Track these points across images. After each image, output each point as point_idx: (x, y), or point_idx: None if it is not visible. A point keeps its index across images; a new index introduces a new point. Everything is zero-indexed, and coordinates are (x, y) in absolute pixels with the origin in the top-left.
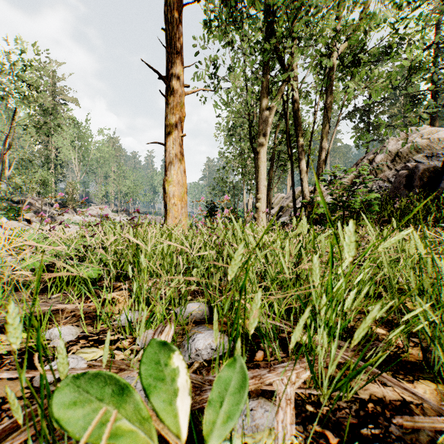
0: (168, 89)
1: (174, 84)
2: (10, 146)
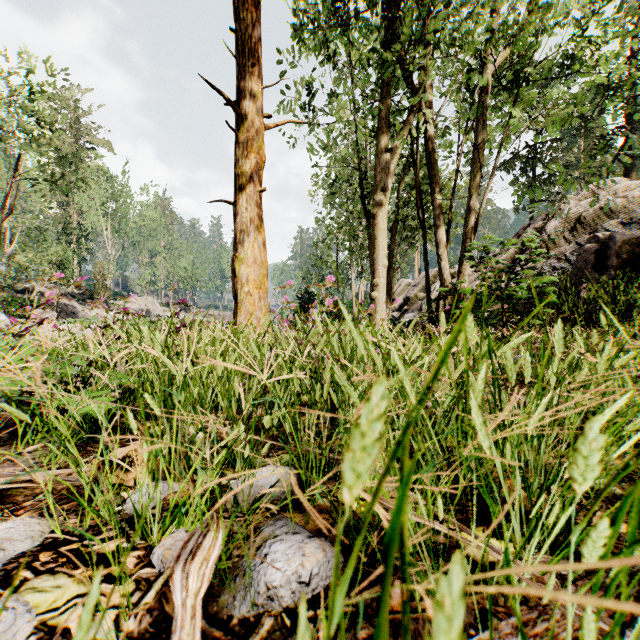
0: (239, 121)
1: (248, 112)
2: (11, 210)
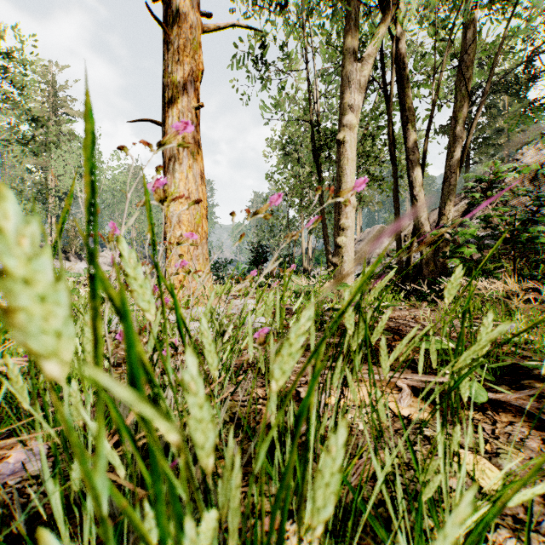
0: (168, 14)
1: (180, 2)
2: None
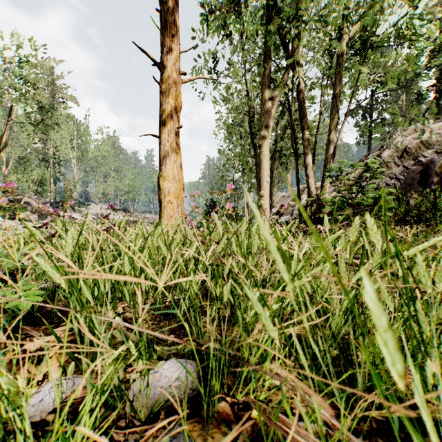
0: (162, 76)
1: (169, 70)
2: (6, 144)
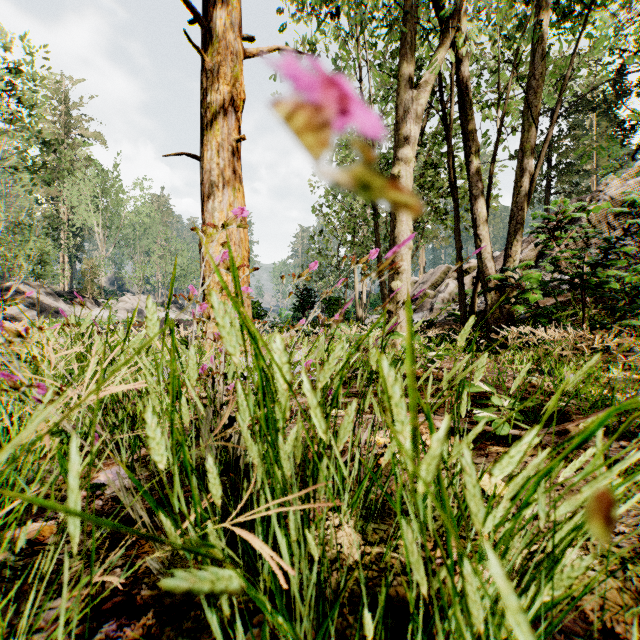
0: (207, 39)
1: (220, 26)
2: None
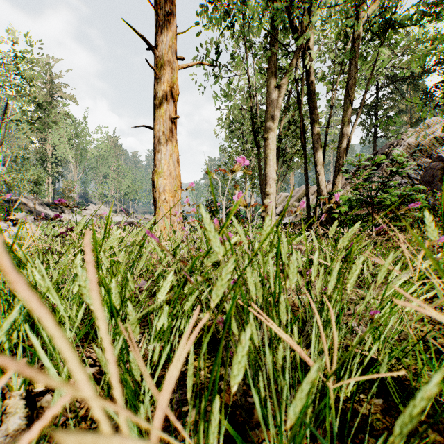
0: (157, 61)
1: (165, 54)
2: (1, 143)
